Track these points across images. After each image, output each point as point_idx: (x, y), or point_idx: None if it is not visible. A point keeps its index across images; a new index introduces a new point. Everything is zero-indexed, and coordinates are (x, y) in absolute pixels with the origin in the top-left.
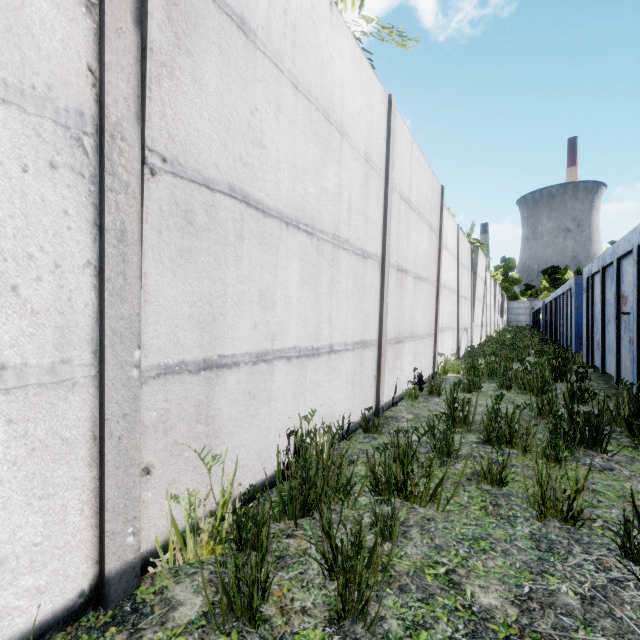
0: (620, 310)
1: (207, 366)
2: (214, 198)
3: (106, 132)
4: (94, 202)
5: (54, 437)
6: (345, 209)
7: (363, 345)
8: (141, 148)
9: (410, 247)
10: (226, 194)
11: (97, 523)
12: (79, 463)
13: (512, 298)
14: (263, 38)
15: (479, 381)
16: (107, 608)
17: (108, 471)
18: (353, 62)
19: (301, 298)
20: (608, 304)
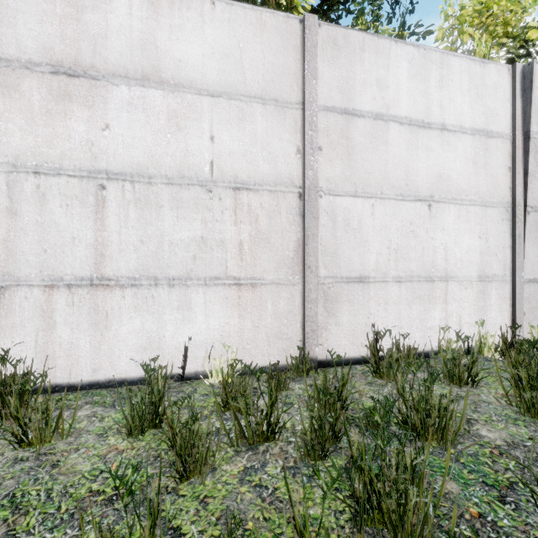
0: None
1: None
2: None
3: (515, 205)
4: (510, 227)
5: (502, 295)
6: None
7: None
8: (524, 206)
9: None
10: None
11: (510, 325)
12: (507, 305)
13: None
14: None
15: None
16: None
17: (516, 309)
18: None
19: None
20: None
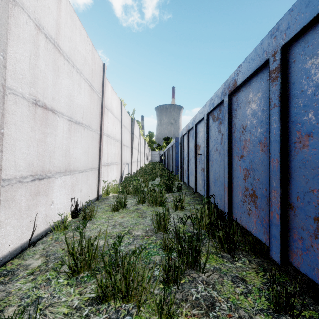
0: (197, 152)
1: None
2: None
3: None
4: None
5: None
6: None
7: None
8: None
9: (60, 90)
10: None
11: None
12: None
13: (152, 149)
14: None
15: (125, 201)
16: None
17: None
18: None
19: None
20: (190, 150)
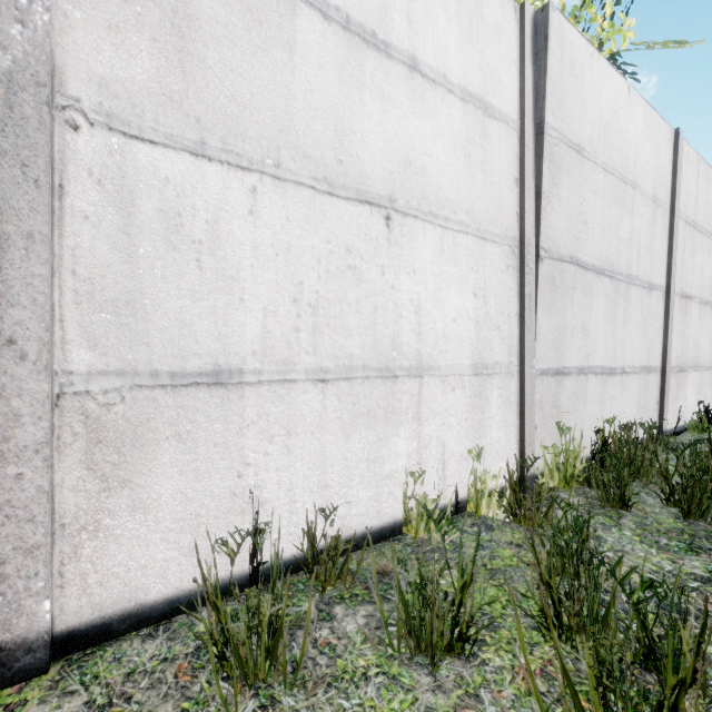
0: None
1: (557, 372)
2: (563, 266)
3: (525, 244)
4: (517, 281)
5: (507, 399)
6: (635, 250)
7: (647, 370)
8: (536, 247)
9: (695, 271)
10: (568, 262)
11: (518, 448)
12: (513, 415)
13: None
14: (588, 148)
15: None
16: (525, 493)
17: (526, 421)
18: (644, 121)
19: (604, 328)
20: None
